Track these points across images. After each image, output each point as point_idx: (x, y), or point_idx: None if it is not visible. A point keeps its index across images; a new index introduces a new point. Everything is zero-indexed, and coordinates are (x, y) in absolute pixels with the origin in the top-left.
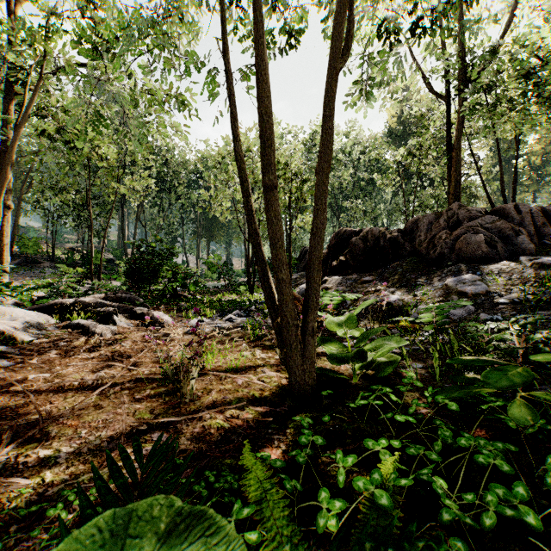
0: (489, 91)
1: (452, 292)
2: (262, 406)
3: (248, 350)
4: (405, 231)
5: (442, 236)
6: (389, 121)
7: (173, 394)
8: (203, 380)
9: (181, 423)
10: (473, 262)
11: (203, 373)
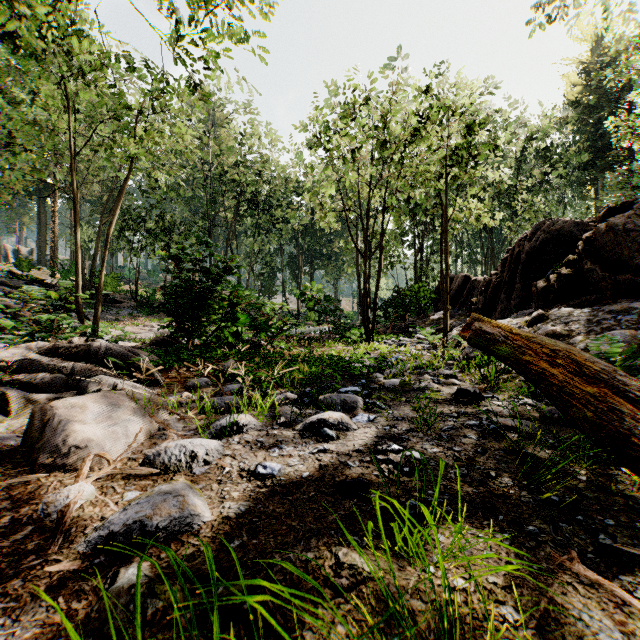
0: None
1: None
2: None
3: None
4: None
5: None
6: (567, 94)
7: None
8: None
9: None
10: None
11: None
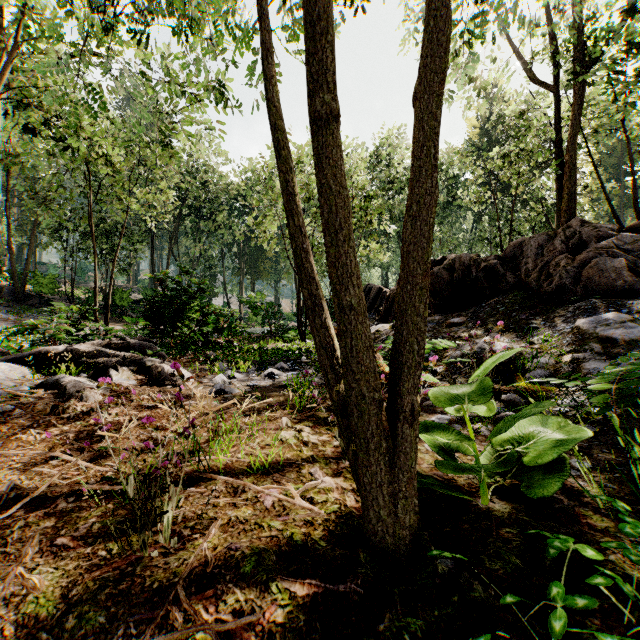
0: (636, 53)
1: (589, 338)
2: (306, 578)
3: (290, 429)
4: (504, 257)
5: (560, 262)
6: (470, 133)
7: (133, 534)
8: (203, 493)
9: (112, 639)
10: (610, 296)
11: (208, 476)
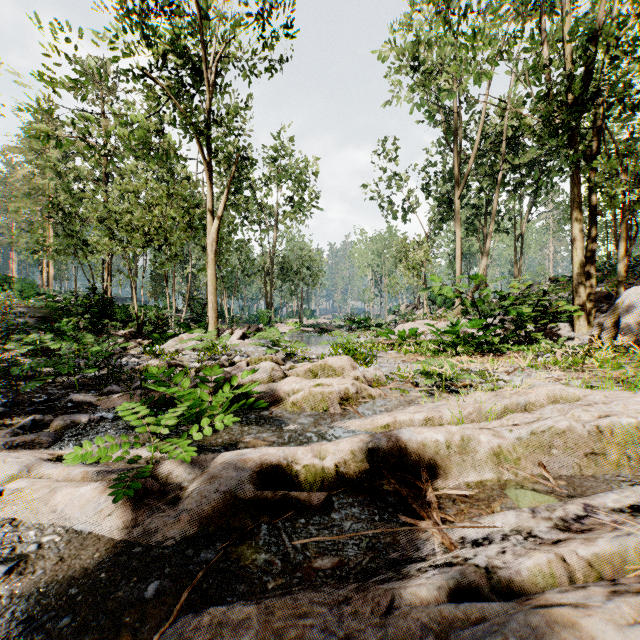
0: None
1: None
2: None
3: None
4: None
5: None
6: None
7: None
8: None
9: None
10: None
11: None
